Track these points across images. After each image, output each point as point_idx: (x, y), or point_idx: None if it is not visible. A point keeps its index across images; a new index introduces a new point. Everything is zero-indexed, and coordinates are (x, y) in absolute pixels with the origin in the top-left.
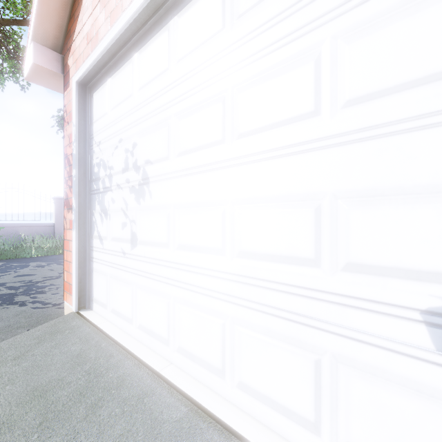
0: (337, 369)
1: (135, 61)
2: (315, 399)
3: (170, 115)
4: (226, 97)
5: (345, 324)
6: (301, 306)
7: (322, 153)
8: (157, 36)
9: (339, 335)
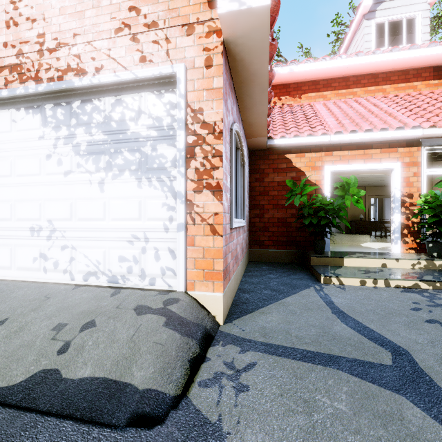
0: (15, 248)
1: None
2: (11, 259)
3: None
4: None
5: (17, 235)
6: (7, 233)
7: (12, 188)
8: None
9: (16, 239)
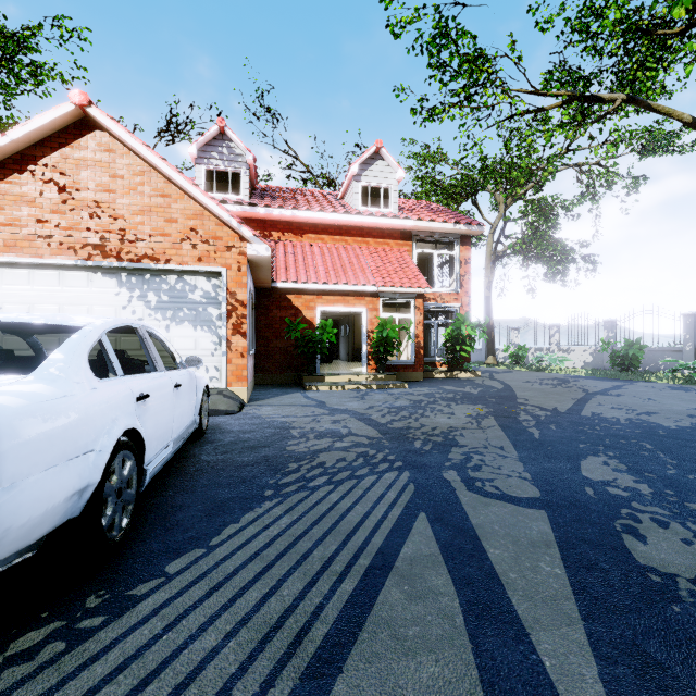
0: None
1: (2, 271)
2: None
3: (31, 303)
4: (61, 306)
5: None
6: None
7: None
8: (21, 270)
9: None
